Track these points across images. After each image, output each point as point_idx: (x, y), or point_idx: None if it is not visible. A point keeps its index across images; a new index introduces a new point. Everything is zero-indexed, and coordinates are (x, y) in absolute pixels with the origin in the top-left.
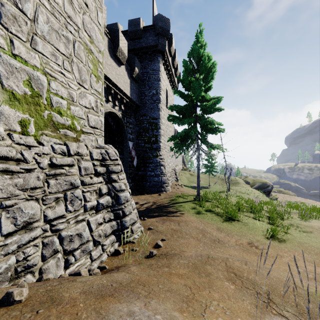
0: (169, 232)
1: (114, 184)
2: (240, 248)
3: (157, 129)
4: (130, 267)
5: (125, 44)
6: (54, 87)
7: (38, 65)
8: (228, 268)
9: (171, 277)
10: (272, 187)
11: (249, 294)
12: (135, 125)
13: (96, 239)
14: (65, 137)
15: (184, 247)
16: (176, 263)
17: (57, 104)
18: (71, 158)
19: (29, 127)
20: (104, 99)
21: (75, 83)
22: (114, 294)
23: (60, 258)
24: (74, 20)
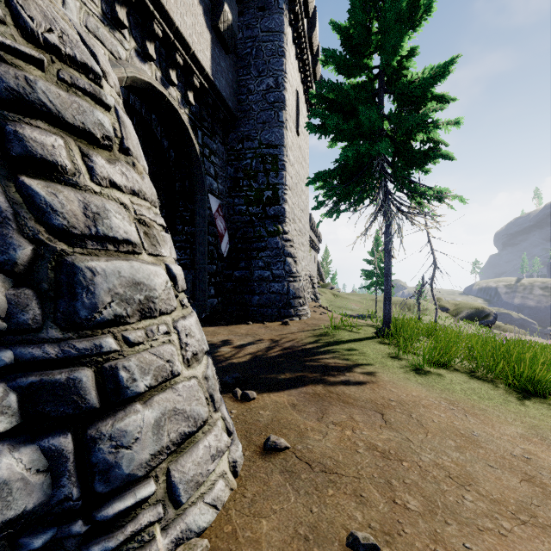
0: (367, 472)
1: (37, 184)
2: None
3: (277, 171)
4: None
5: None
6: None
7: None
8: None
9: None
10: (495, 317)
11: None
12: (225, 163)
13: None
14: None
15: None
16: None
17: None
18: None
19: None
20: (132, 44)
21: None
22: None
23: None
24: None
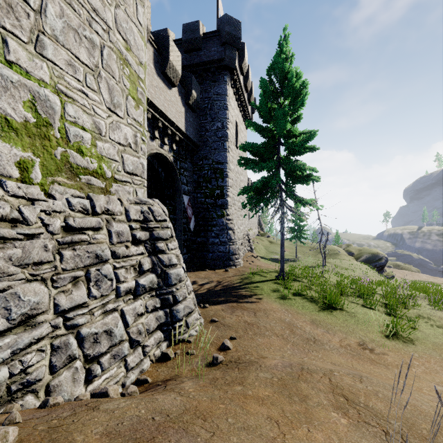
0: (241, 327)
1: (161, 256)
2: (347, 351)
3: (223, 178)
4: (184, 383)
5: (178, 57)
6: (71, 113)
7: (46, 79)
8: (334, 388)
9: (247, 402)
10: (386, 260)
11: (372, 435)
12: (192, 173)
13: (134, 338)
14: (88, 187)
15: (263, 350)
16: (254, 378)
17: (76, 138)
18: (97, 218)
19: (32, 172)
20: (149, 135)
21: (104, 108)
22: (156, 438)
23: (79, 368)
24: (102, 15)
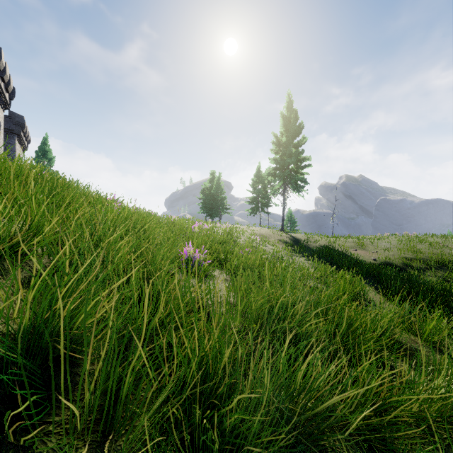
0: None
1: None
2: None
3: None
4: None
5: None
6: None
7: None
8: None
9: None
10: None
11: None
12: None
13: None
14: None
15: None
16: None
17: None
18: None
19: None
20: None
21: None
22: None
23: None
24: None
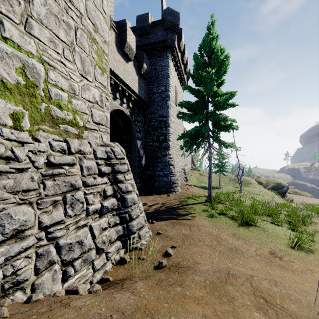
0: (179, 238)
1: (120, 185)
2: (261, 259)
3: (166, 127)
4: (137, 282)
5: (133, 39)
6: (52, 78)
7: (33, 52)
8: (255, 291)
9: (186, 302)
10: (287, 188)
11: None
12: (143, 124)
13: (100, 247)
14: (65, 133)
15: (197, 257)
16: (190, 281)
17: (57, 97)
18: (72, 156)
19: (22, 121)
20: (112, 96)
21: (77, 74)
22: None
23: (57, 270)
24: (76, 5)
